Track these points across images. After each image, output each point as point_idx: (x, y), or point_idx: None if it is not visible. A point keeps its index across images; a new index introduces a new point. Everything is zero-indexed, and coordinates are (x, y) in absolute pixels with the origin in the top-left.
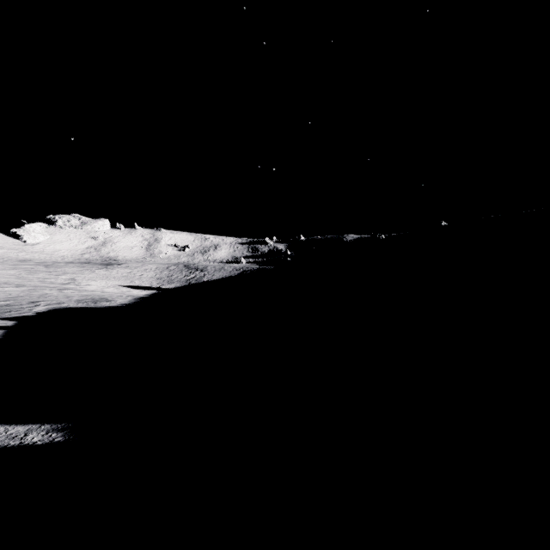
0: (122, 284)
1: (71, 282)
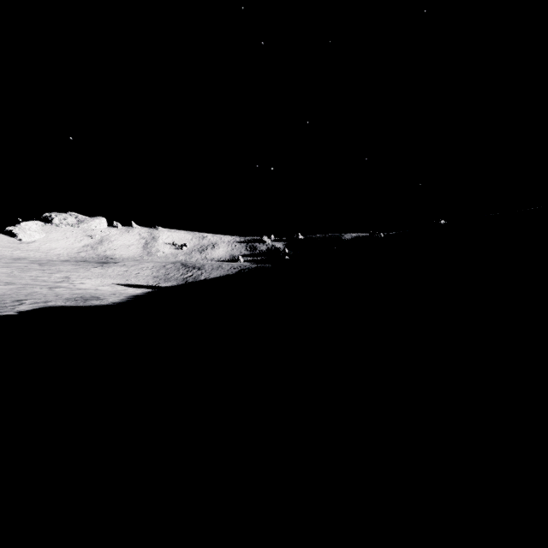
0: (117, 283)
1: (65, 280)
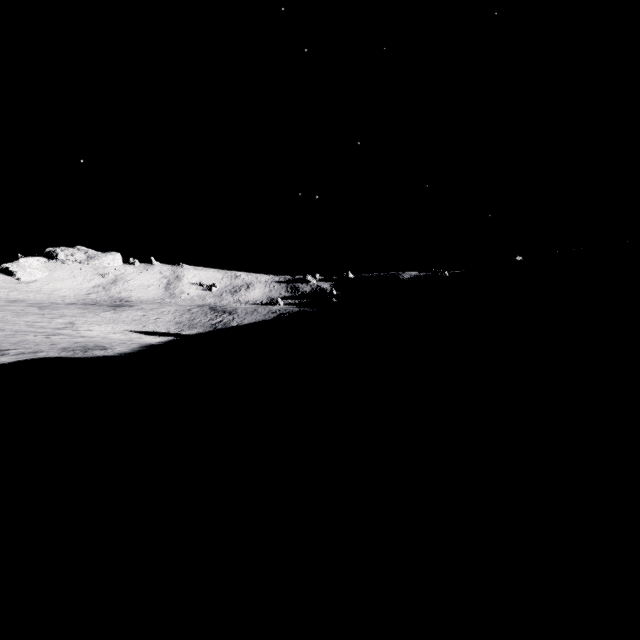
0: (132, 330)
1: (68, 326)
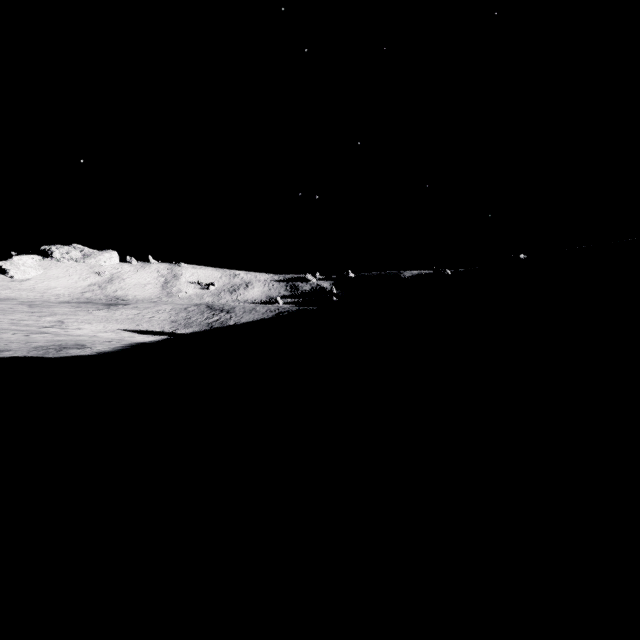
0: (125, 328)
1: (57, 325)
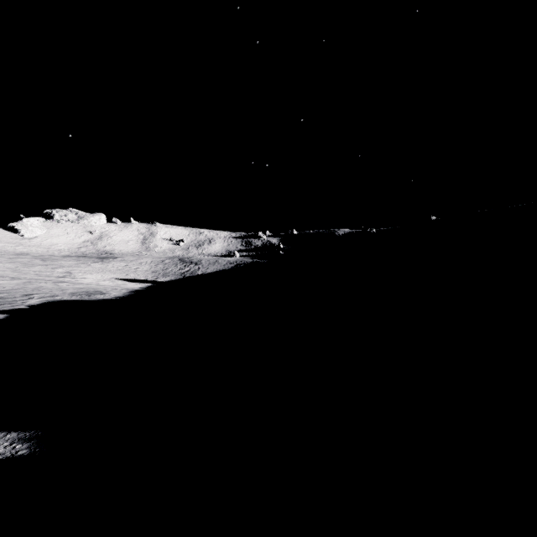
0: (117, 277)
1: (67, 275)
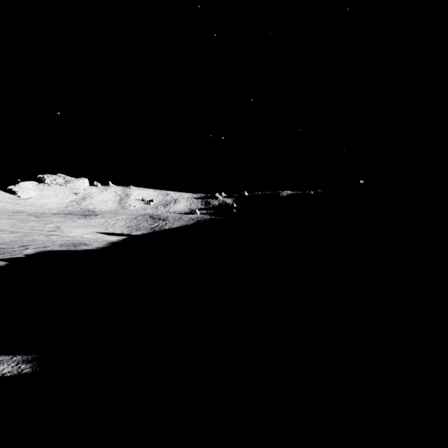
0: (98, 231)
1: (56, 229)
